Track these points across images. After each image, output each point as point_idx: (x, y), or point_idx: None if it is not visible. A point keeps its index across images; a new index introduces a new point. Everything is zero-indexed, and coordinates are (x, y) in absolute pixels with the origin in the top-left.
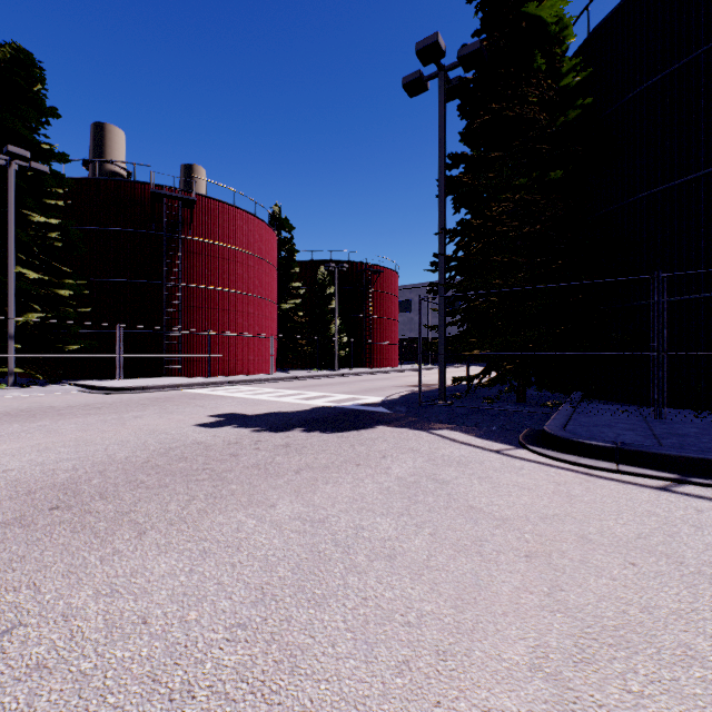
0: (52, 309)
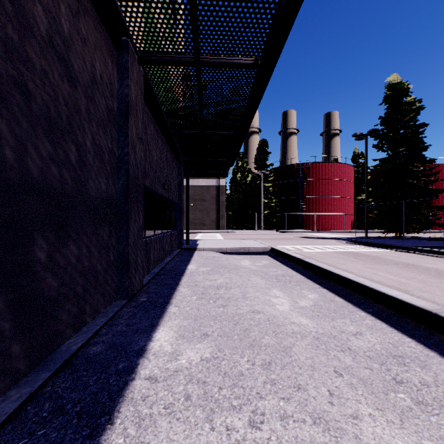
0: (270, 209)
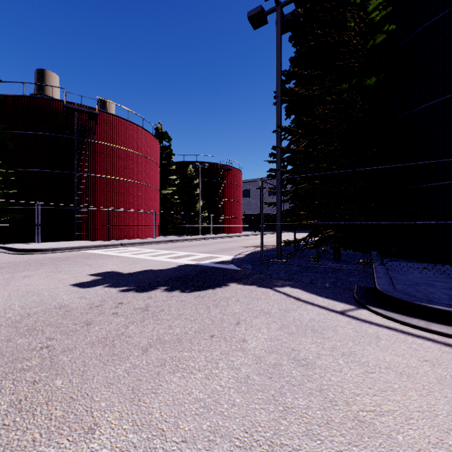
0: None
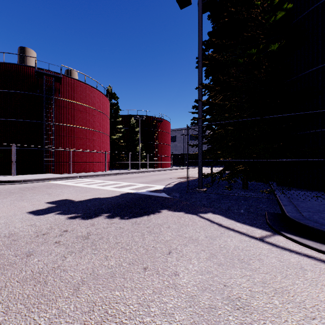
0: None
